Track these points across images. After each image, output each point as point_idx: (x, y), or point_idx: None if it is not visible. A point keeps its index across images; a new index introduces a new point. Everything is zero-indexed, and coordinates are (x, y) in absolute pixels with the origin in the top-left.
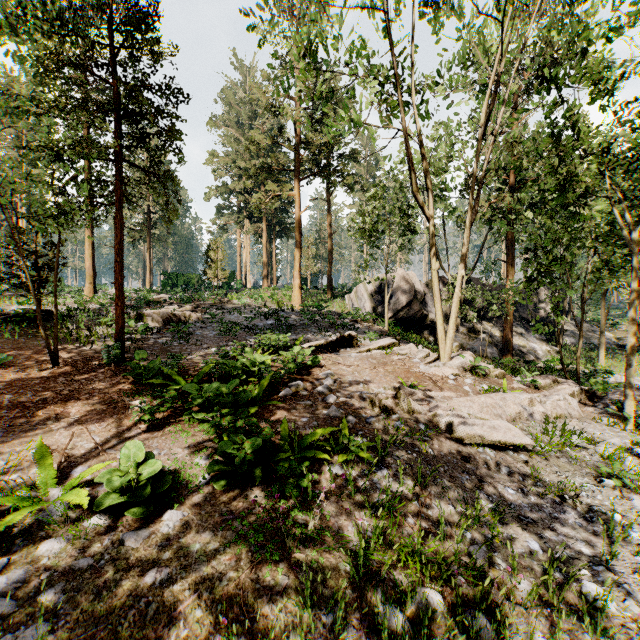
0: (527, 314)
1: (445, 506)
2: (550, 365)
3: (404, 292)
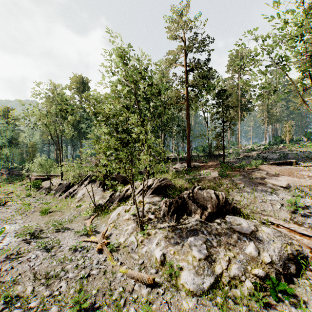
0: None
1: (242, 185)
2: None
3: None
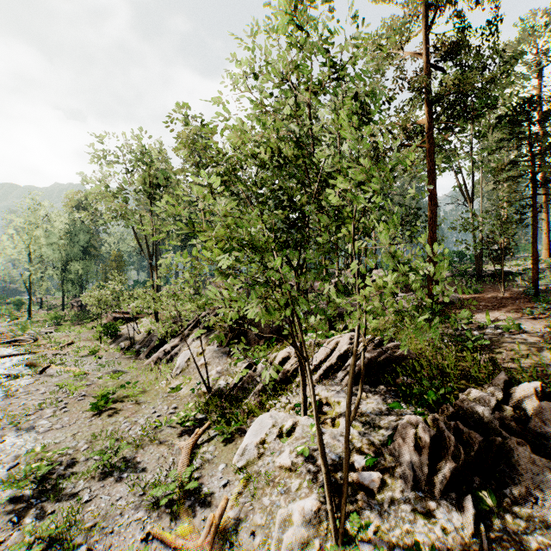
0: None
1: None
2: None
3: None
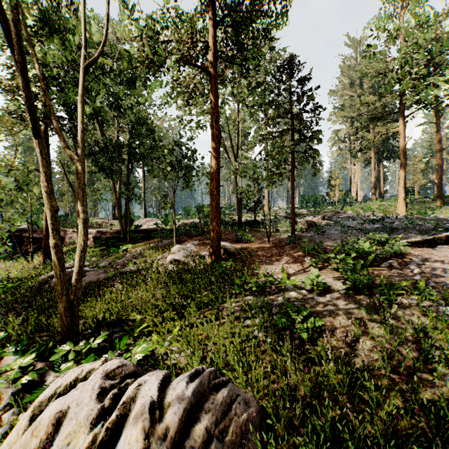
0: None
1: None
2: None
3: None
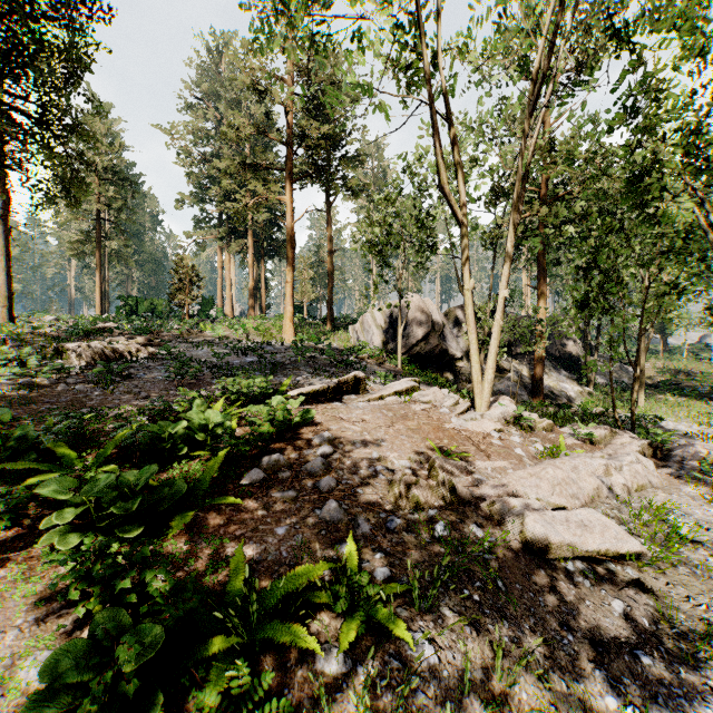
0: (555, 350)
1: None
2: (587, 409)
3: (420, 323)
